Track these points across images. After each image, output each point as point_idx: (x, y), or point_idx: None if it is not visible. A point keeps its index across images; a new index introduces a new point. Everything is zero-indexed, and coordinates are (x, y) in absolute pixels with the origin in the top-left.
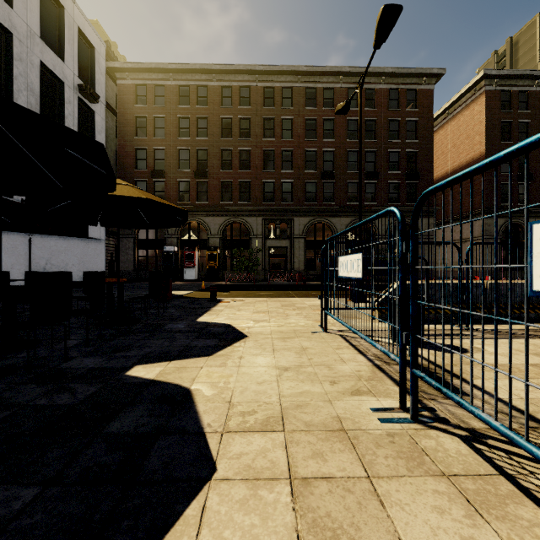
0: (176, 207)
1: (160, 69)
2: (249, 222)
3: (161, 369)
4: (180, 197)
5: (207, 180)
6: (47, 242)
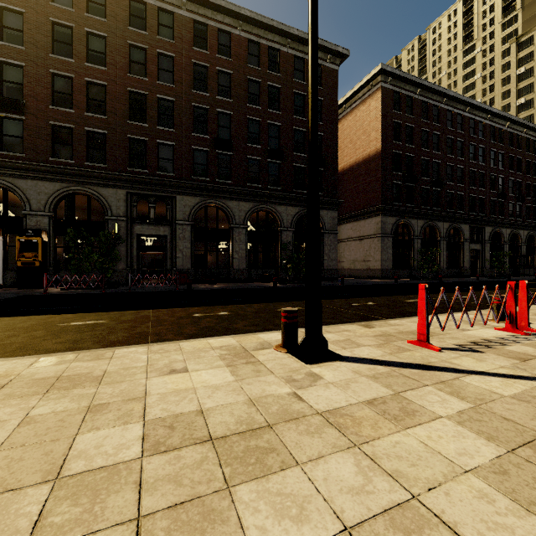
0: None
1: None
2: (104, 195)
3: None
4: None
5: (22, 118)
6: None
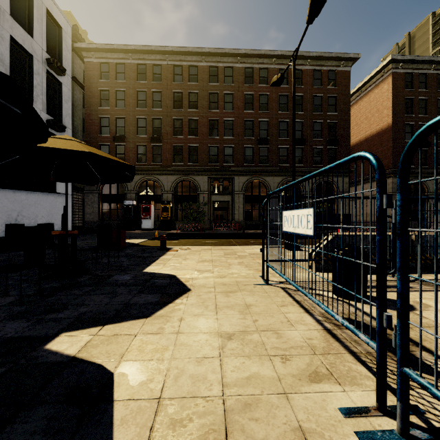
0: (122, 163)
1: (121, 50)
2: (197, 180)
3: (89, 338)
4: (139, 158)
5: (161, 145)
6: (19, 196)
